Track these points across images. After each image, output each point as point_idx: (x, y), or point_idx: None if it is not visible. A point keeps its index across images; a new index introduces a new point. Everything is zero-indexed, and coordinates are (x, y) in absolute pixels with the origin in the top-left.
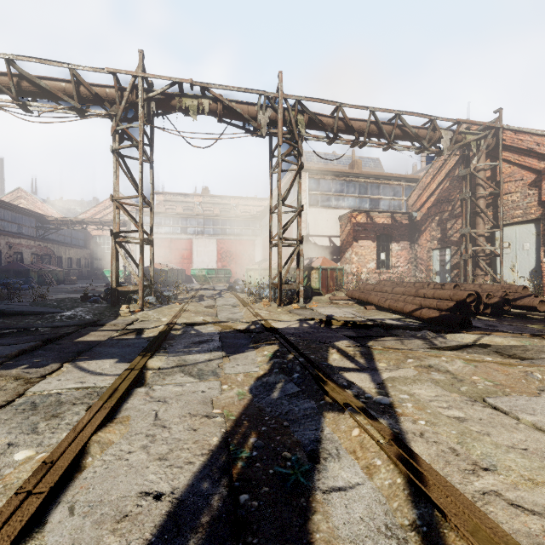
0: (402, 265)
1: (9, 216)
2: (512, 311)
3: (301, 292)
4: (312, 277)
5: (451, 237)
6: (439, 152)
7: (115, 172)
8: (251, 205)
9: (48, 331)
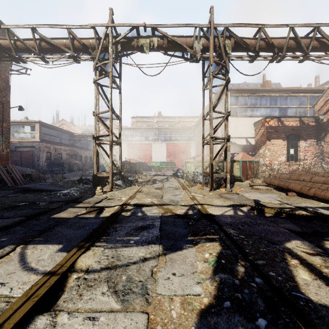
0: (309, 158)
1: (55, 134)
2: None
3: (227, 179)
4: (234, 167)
5: None
6: None
7: (95, 96)
8: (188, 121)
9: (43, 206)
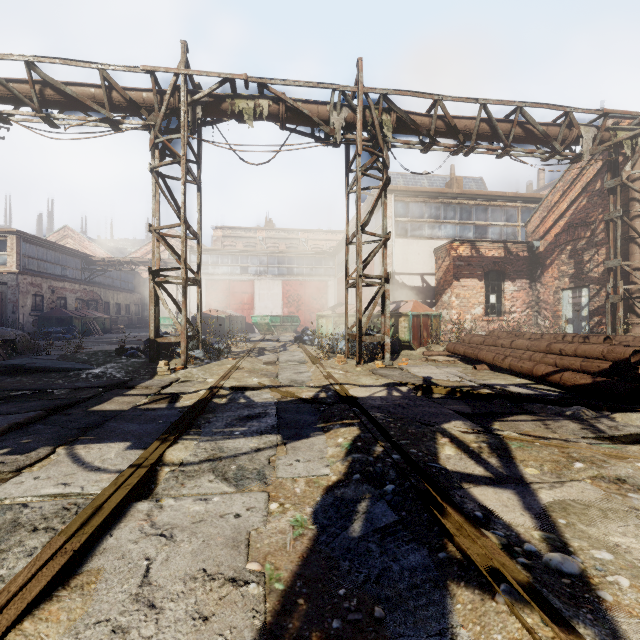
0: (519, 310)
1: (52, 257)
2: None
3: (386, 346)
4: (399, 325)
5: (590, 272)
6: (577, 156)
7: (154, 196)
8: (323, 240)
9: (64, 395)
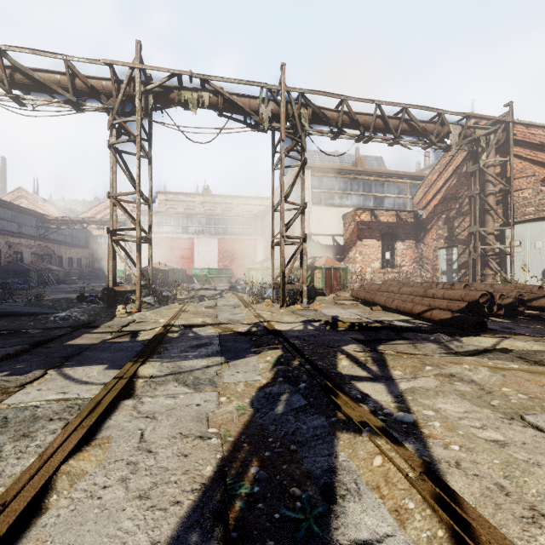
0: (407, 264)
1: (9, 216)
2: (525, 312)
3: (304, 292)
4: (315, 276)
5: (459, 235)
6: (447, 147)
7: (112, 168)
8: (253, 204)
9: (38, 333)
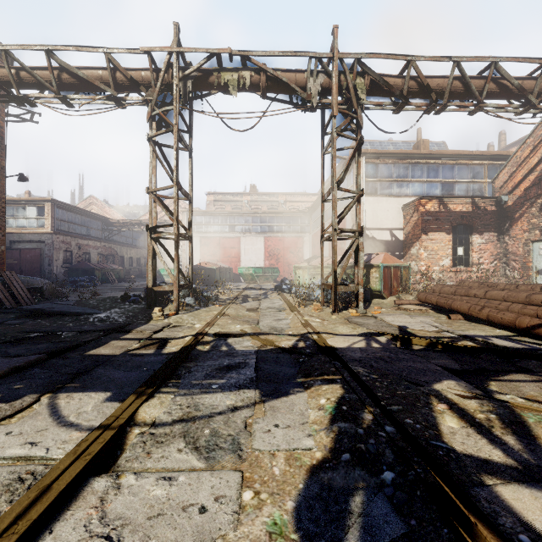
0: (486, 262)
1: (79, 220)
2: None
3: (360, 295)
4: (371, 276)
5: None
6: None
7: (151, 162)
8: (299, 201)
9: (69, 337)
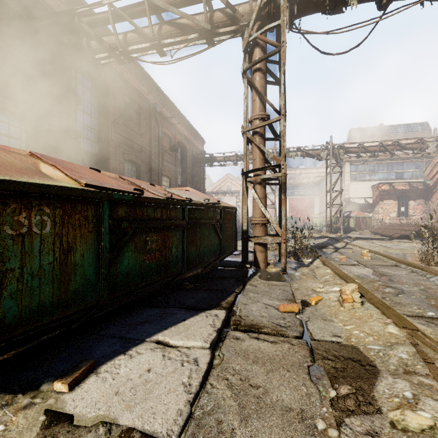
0: (418, 214)
1: None
2: None
3: (341, 228)
4: (350, 221)
5: None
6: (429, 153)
7: None
8: (310, 173)
9: None
